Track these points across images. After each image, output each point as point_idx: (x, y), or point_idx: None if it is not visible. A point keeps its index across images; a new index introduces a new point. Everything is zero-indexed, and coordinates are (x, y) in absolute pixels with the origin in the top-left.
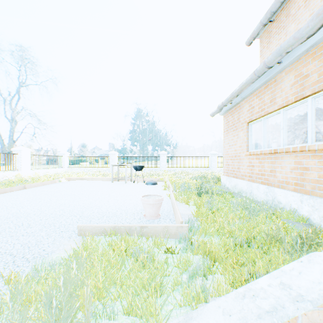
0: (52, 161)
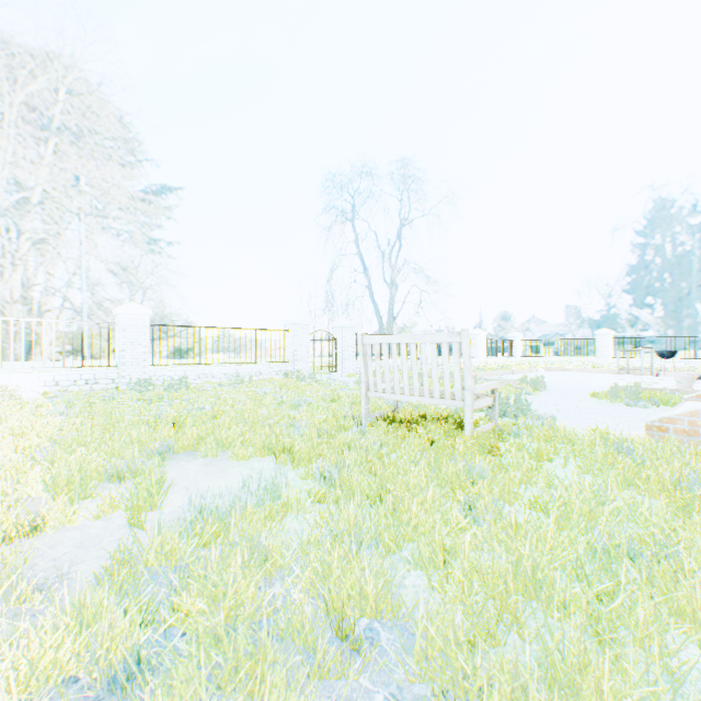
0: (502, 347)
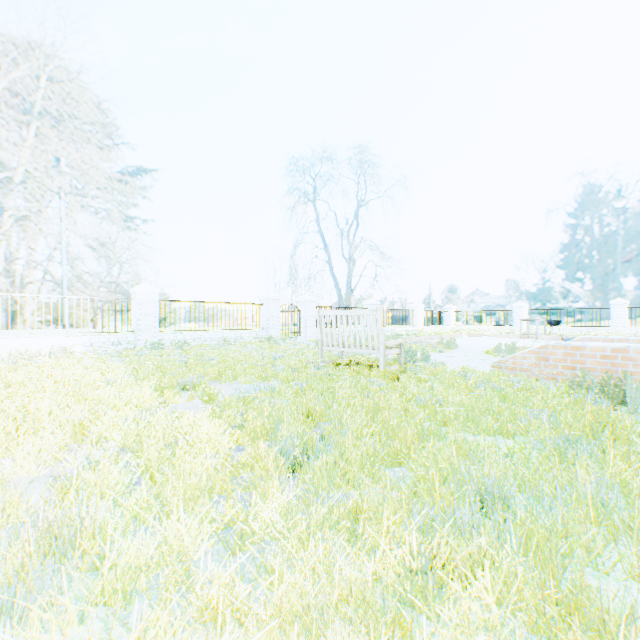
0: (438, 317)
